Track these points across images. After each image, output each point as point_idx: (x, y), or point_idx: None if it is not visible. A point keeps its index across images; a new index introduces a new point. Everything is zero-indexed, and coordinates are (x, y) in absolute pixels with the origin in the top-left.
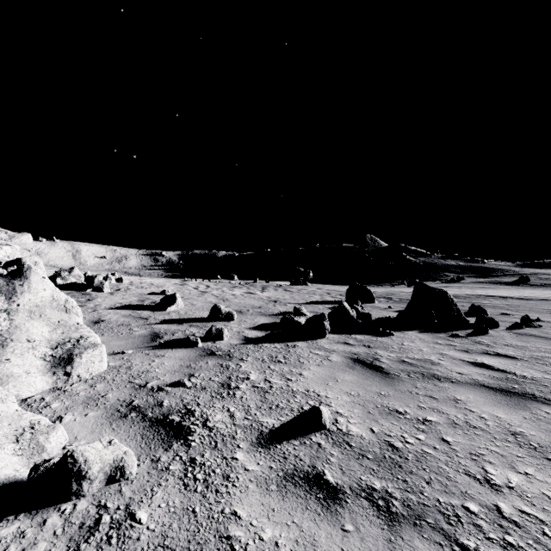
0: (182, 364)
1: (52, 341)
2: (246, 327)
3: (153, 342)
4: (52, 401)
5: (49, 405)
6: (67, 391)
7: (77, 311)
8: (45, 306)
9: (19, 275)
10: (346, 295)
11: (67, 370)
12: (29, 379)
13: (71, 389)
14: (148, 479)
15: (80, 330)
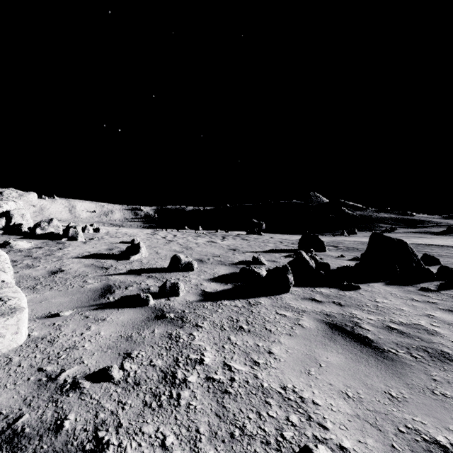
0: (121, 334)
1: None
2: (205, 278)
3: (101, 298)
4: None
5: None
6: None
7: (5, 266)
8: None
9: None
10: (299, 244)
11: None
12: None
13: None
14: None
15: (3, 289)
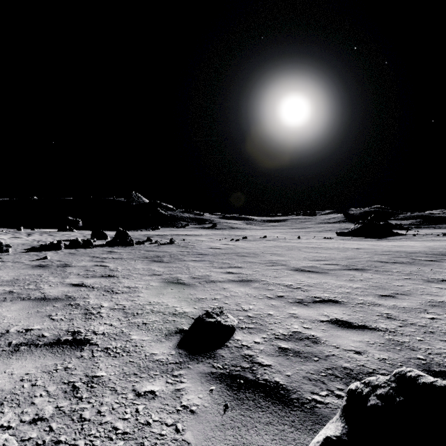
0: None
1: None
2: (20, 249)
3: None
4: None
5: None
6: None
7: None
8: None
9: None
10: (91, 236)
11: None
12: None
13: None
14: (5, 264)
15: None
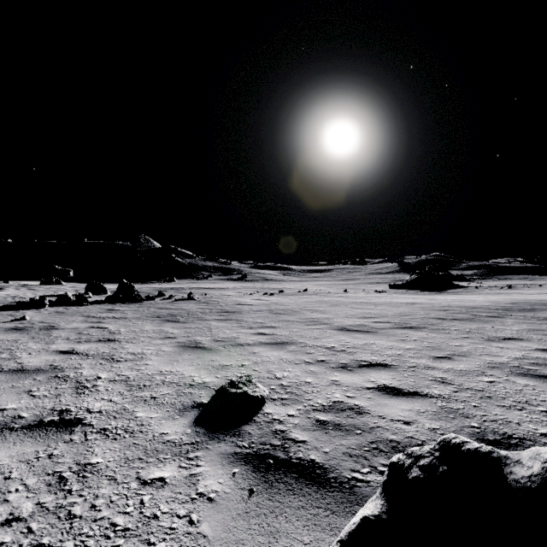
0: None
1: None
2: None
3: None
4: None
5: None
6: None
7: None
8: None
9: None
10: (85, 290)
11: None
12: None
13: None
14: None
15: None
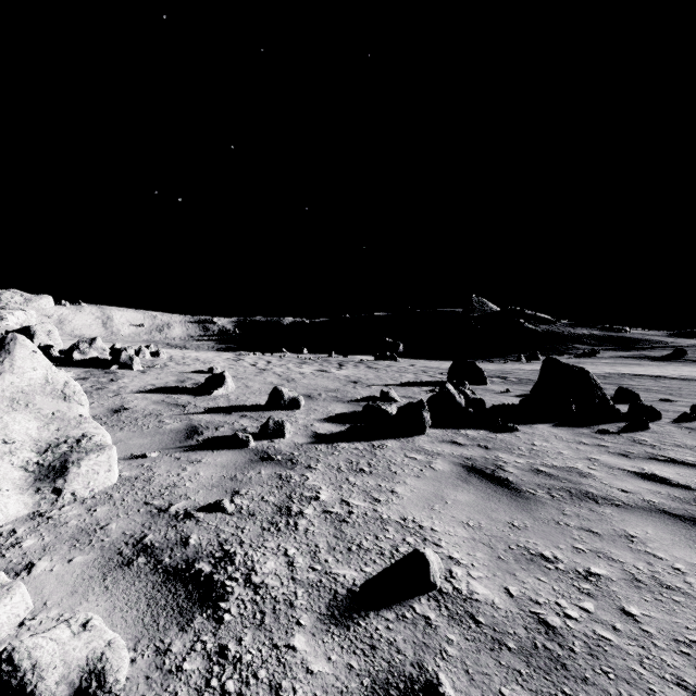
0: (224, 475)
1: (41, 442)
2: (317, 418)
3: (188, 440)
4: (25, 536)
5: (19, 543)
6: (52, 518)
7: (81, 398)
8: (34, 392)
9: None
10: (449, 374)
11: (57, 485)
12: None
13: (58, 515)
14: (144, 693)
15: (83, 425)
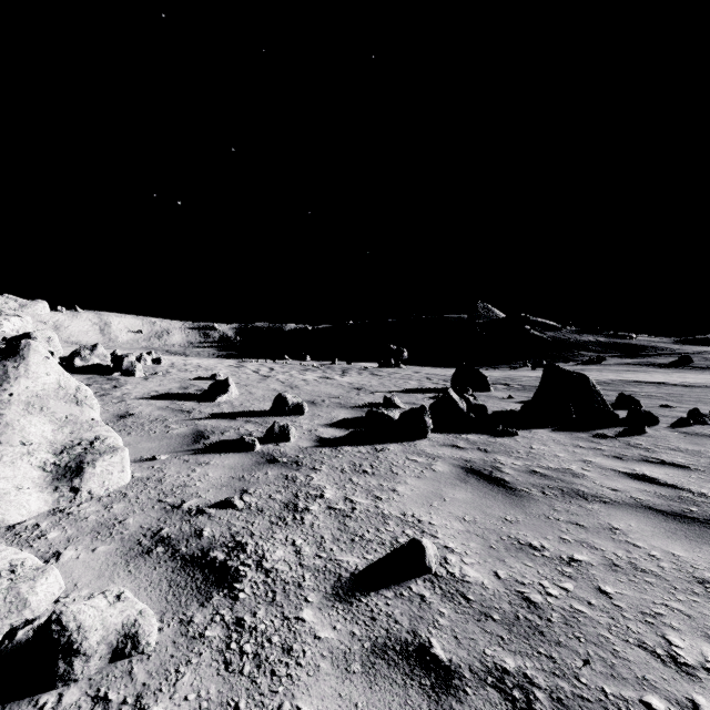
0: (232, 475)
1: (57, 444)
2: (321, 424)
3: (196, 444)
4: (49, 529)
5: (44, 535)
6: (72, 514)
7: (93, 402)
8: (48, 397)
9: (13, 355)
10: (452, 381)
11: (74, 484)
12: (21, 497)
13: (77, 511)
14: (173, 653)
15: (95, 428)
